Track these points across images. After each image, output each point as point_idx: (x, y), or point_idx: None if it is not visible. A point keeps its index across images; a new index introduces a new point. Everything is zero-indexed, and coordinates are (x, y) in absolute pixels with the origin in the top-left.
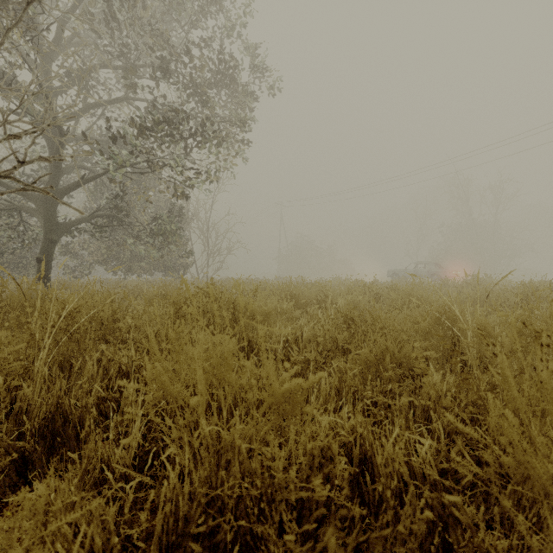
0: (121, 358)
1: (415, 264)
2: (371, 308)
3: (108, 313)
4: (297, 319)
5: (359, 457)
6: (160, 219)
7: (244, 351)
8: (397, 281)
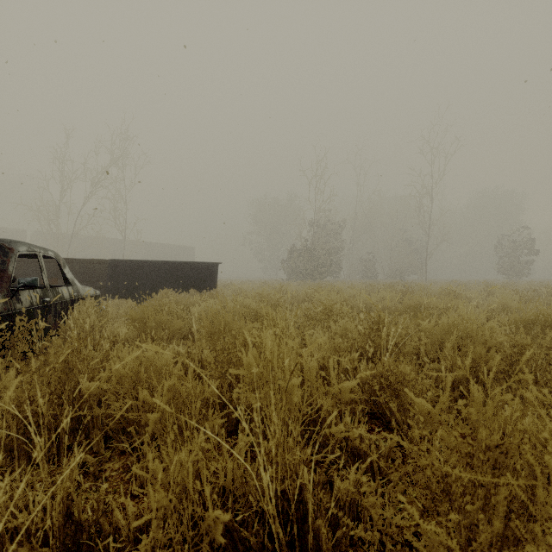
0: None
1: None
2: None
3: None
4: None
5: None
6: None
7: None
8: None
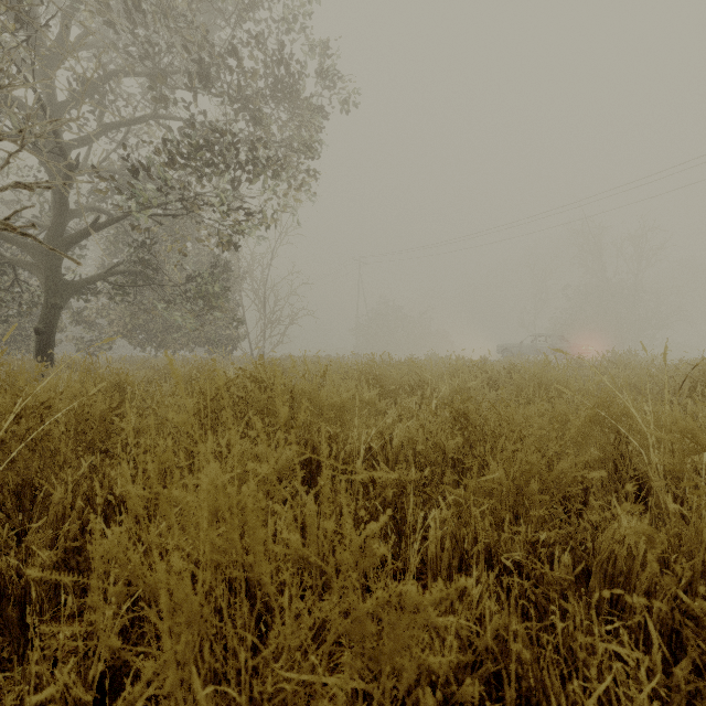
0: (112, 479)
1: (532, 337)
2: (486, 396)
3: (100, 408)
4: (383, 412)
5: (516, 702)
6: (200, 278)
7: (306, 462)
8: (512, 359)
